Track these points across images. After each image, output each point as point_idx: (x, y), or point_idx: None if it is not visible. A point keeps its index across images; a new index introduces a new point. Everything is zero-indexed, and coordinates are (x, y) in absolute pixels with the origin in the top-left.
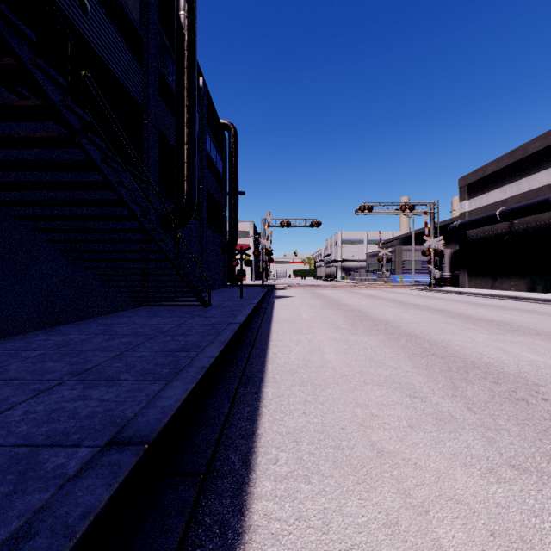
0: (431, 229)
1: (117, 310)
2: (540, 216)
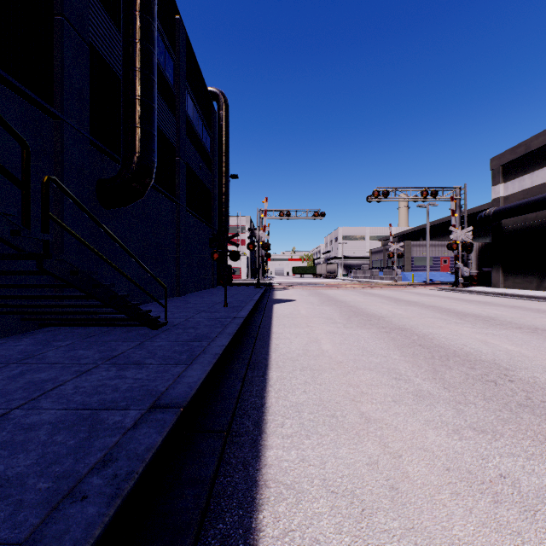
0: (457, 218)
1: None
2: None
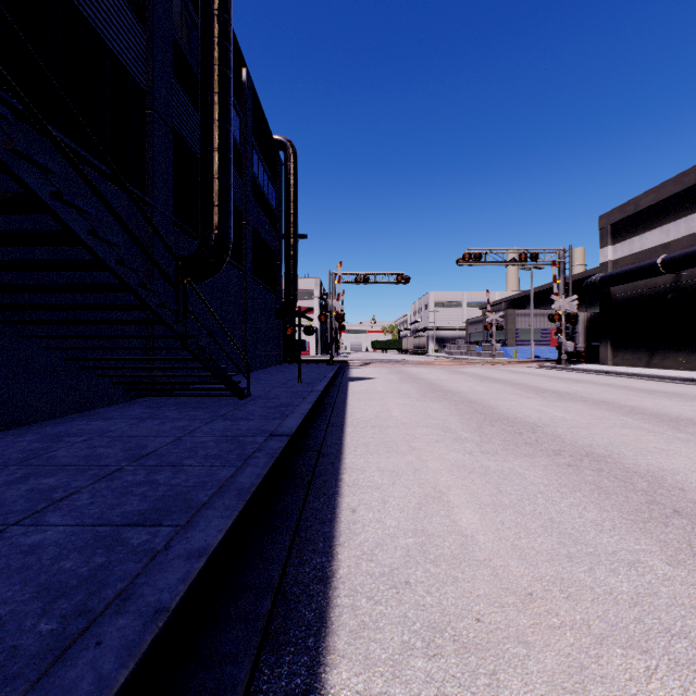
0: (561, 285)
1: (95, 405)
2: None
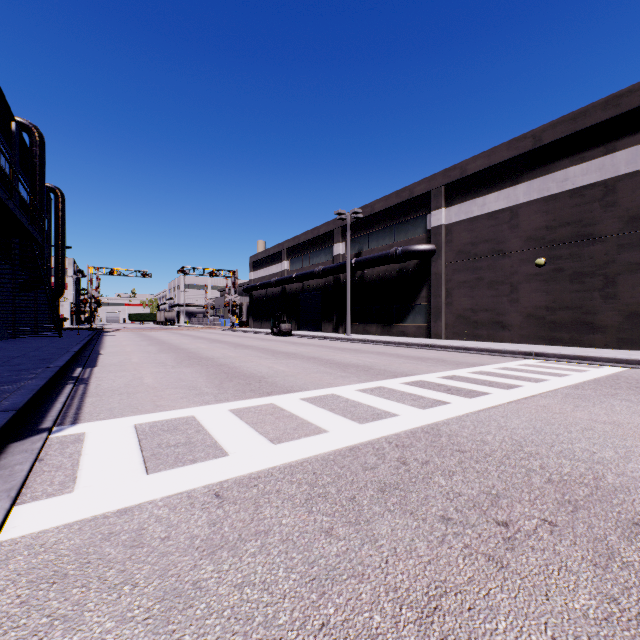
0: (233, 288)
1: (5, 339)
2: (274, 289)
